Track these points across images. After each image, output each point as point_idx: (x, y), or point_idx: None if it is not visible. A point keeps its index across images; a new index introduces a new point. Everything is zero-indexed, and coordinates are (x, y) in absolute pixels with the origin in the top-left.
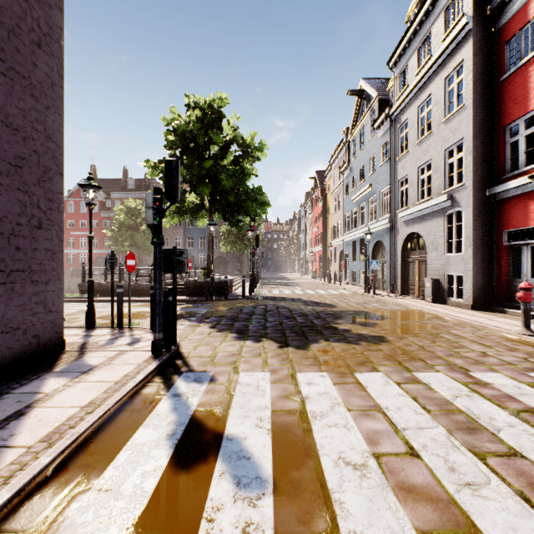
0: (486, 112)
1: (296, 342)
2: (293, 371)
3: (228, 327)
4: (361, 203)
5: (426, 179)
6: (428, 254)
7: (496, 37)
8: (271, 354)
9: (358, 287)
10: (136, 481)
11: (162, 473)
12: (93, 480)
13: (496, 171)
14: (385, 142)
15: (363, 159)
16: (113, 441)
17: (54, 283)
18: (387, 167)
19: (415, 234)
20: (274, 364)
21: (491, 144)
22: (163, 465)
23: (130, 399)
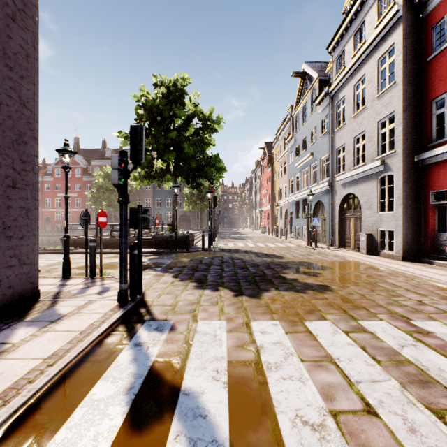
0: (414, 88)
1: (250, 291)
2: (247, 320)
3: (189, 277)
4: (304, 169)
5: (361, 148)
6: (363, 213)
7: (424, 23)
8: (227, 302)
9: (301, 240)
10: (87, 446)
11: (115, 435)
12: (43, 444)
13: (423, 140)
14: (324, 116)
15: (305, 131)
16: (70, 396)
17: (29, 238)
18: (326, 137)
19: (351, 195)
20: (230, 312)
21: (419, 116)
22: (118, 426)
23: (93, 349)
